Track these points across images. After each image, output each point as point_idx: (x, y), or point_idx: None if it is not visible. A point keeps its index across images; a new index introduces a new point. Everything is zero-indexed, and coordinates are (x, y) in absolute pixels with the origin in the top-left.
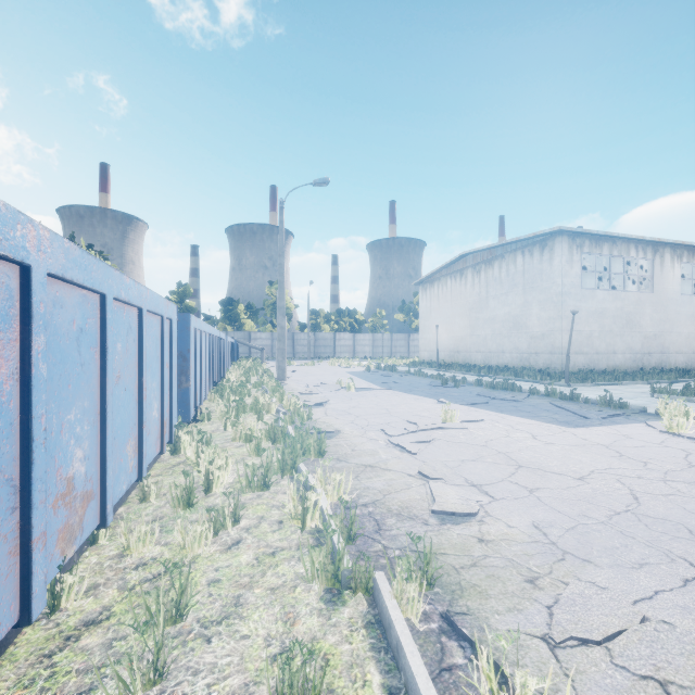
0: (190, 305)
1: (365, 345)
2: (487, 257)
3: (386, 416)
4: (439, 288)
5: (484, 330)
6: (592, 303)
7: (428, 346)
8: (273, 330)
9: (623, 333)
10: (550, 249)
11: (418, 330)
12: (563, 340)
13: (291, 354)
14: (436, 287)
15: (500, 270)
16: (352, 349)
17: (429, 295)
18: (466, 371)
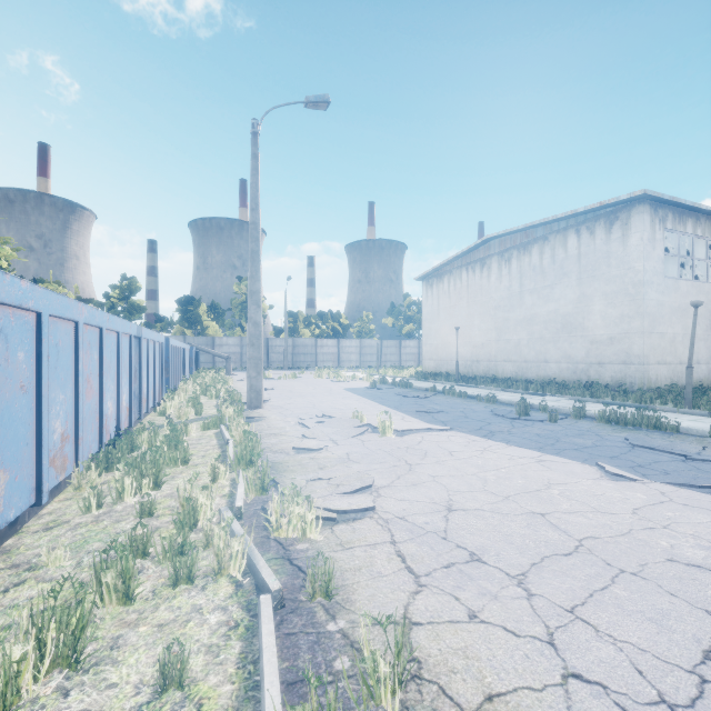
0: (138, 303)
1: (351, 353)
2: (520, 241)
3: (608, 578)
4: (450, 283)
5: (517, 334)
6: (675, 297)
7: (435, 354)
8: (242, 335)
9: (707, 337)
10: (622, 223)
11: (409, 336)
12: (644, 345)
13: (265, 363)
14: (445, 282)
15: (541, 257)
16: (336, 357)
17: (436, 292)
18: (508, 388)
